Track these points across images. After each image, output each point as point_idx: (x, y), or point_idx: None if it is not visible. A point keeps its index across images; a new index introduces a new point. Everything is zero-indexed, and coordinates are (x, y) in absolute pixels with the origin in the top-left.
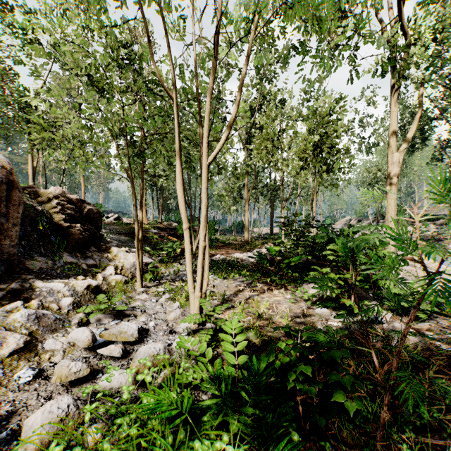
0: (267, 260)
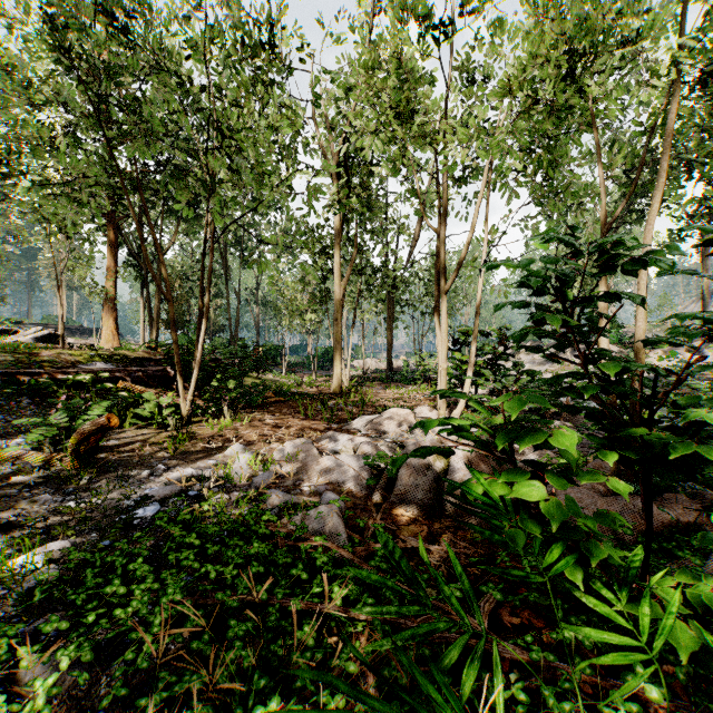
0: (483, 633)
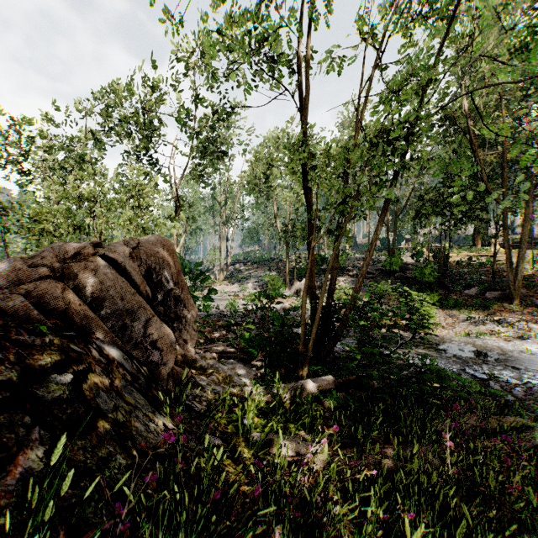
0: None
